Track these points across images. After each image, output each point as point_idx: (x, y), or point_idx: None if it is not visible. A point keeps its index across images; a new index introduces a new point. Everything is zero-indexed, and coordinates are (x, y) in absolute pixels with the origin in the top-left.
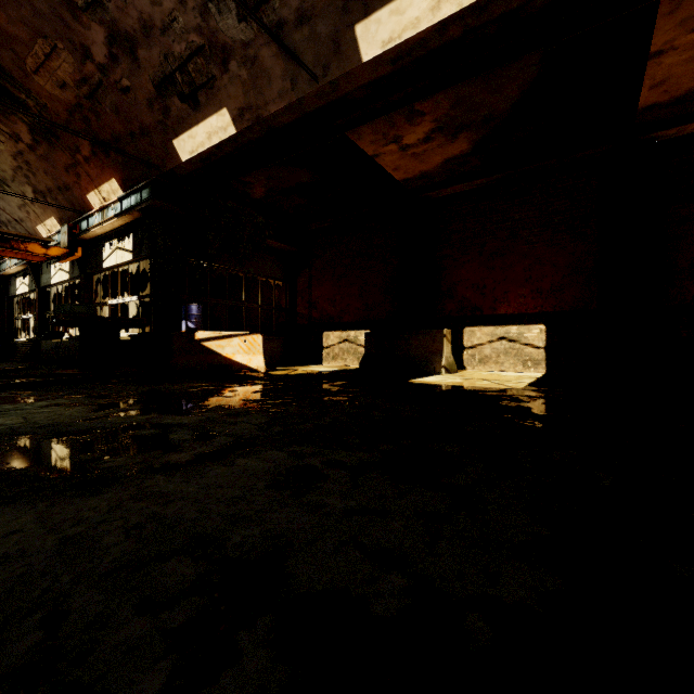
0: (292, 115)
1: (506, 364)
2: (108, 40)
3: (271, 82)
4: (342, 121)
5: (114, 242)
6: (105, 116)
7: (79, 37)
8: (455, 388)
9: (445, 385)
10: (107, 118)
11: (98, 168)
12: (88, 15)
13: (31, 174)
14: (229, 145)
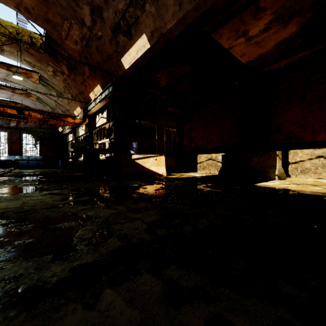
0: (179, 28)
1: (324, 174)
2: (91, 12)
3: (167, 10)
4: (209, 27)
5: (100, 114)
6: (93, 54)
7: (79, 15)
8: (297, 192)
9: (285, 189)
10: (94, 55)
11: (92, 81)
12: (81, 1)
13: (70, 88)
14: (147, 55)
